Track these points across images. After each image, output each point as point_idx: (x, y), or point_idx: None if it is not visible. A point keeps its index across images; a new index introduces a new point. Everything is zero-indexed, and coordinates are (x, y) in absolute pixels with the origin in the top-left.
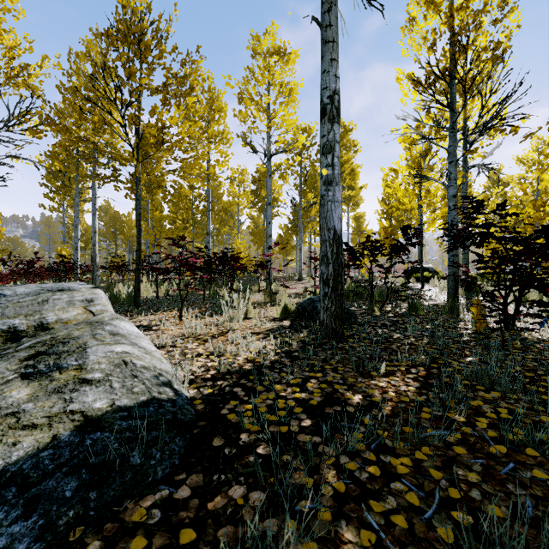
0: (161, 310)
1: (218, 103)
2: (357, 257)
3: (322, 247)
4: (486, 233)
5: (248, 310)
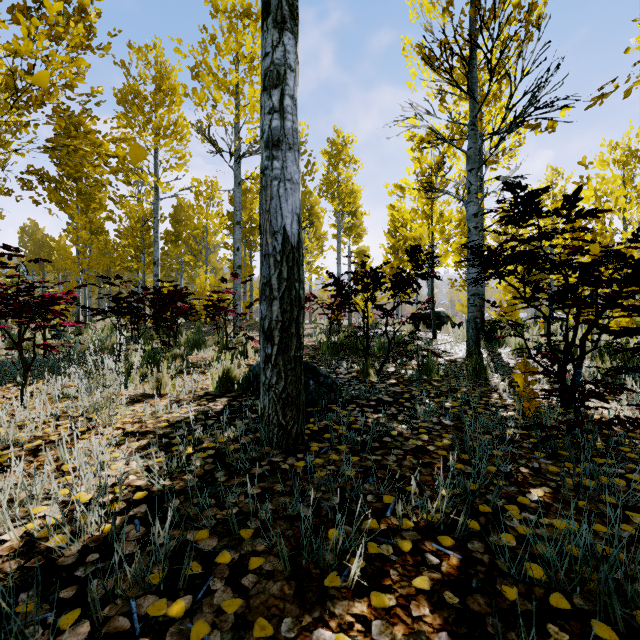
0: (17, 381)
1: (169, 82)
2: (345, 294)
3: (262, 268)
4: (538, 253)
5: (161, 381)
